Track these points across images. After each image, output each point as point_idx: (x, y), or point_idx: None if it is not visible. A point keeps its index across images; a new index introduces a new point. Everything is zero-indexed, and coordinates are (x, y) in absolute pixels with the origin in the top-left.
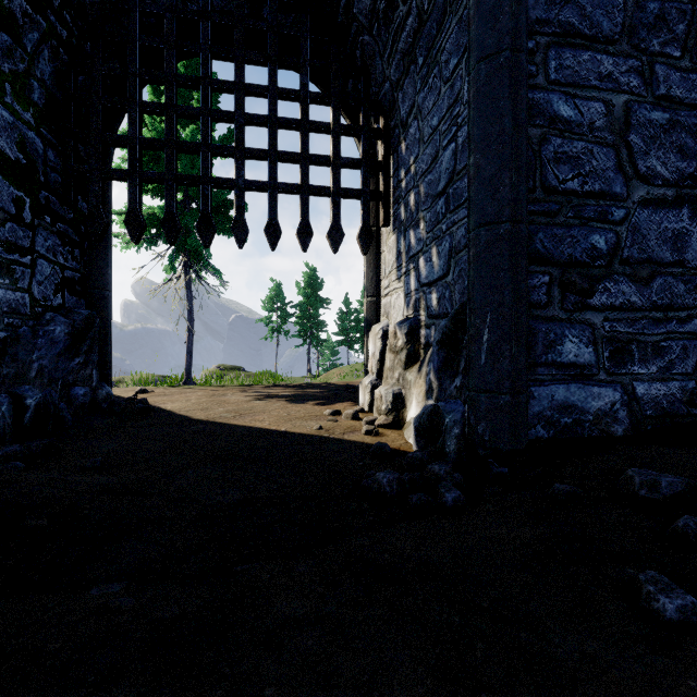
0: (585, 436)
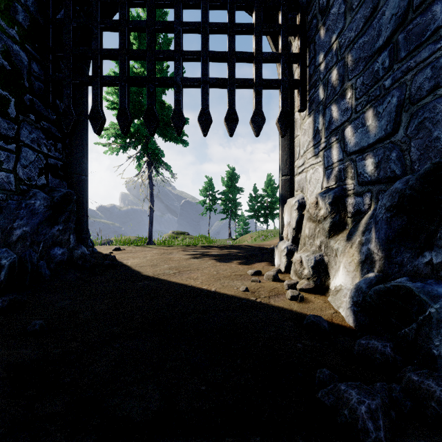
0: None
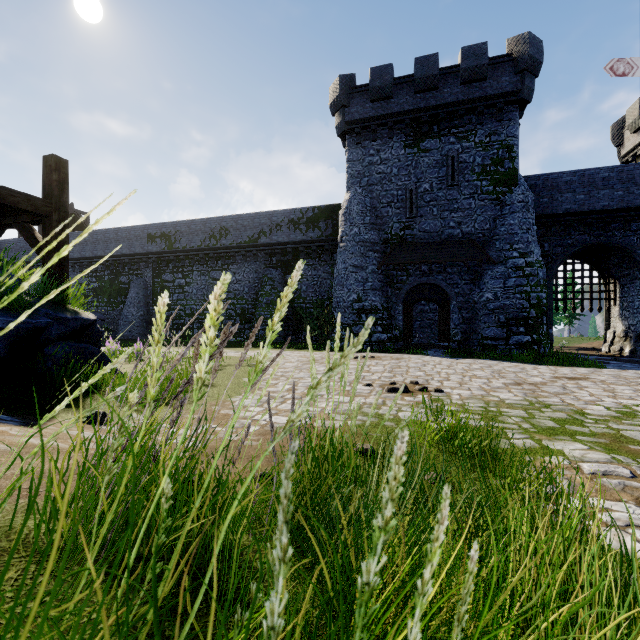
0: None
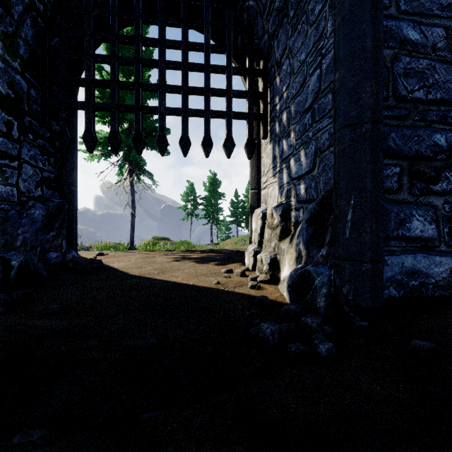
0: (429, 295)
